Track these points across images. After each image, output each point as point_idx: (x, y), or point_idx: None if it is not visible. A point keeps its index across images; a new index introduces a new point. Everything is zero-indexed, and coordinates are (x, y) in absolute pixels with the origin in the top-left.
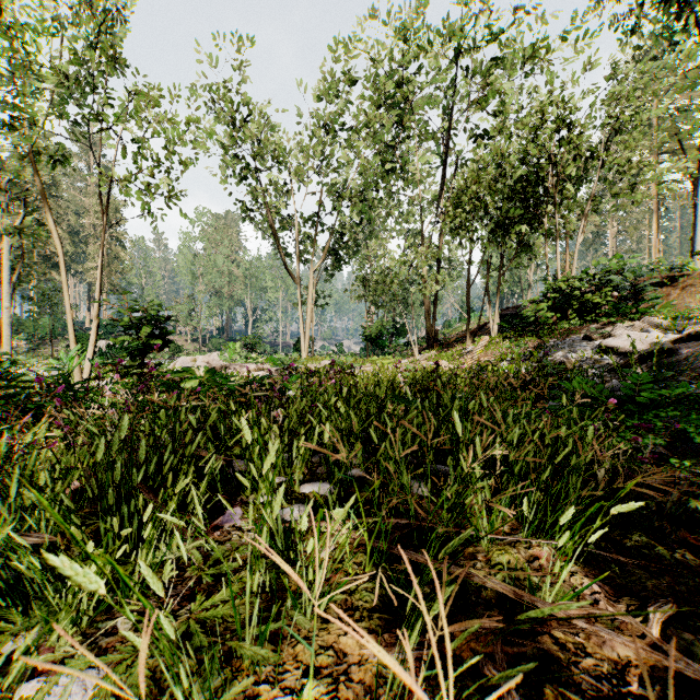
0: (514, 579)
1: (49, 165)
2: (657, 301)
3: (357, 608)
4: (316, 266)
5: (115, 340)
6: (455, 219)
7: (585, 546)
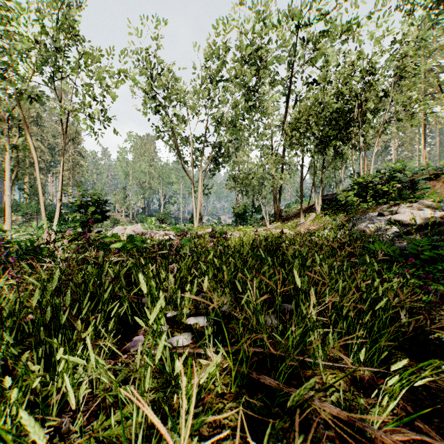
0: (347, 405)
1: (36, 106)
2: (427, 190)
3: (223, 426)
4: (203, 168)
5: (71, 216)
6: (293, 137)
7: (396, 371)
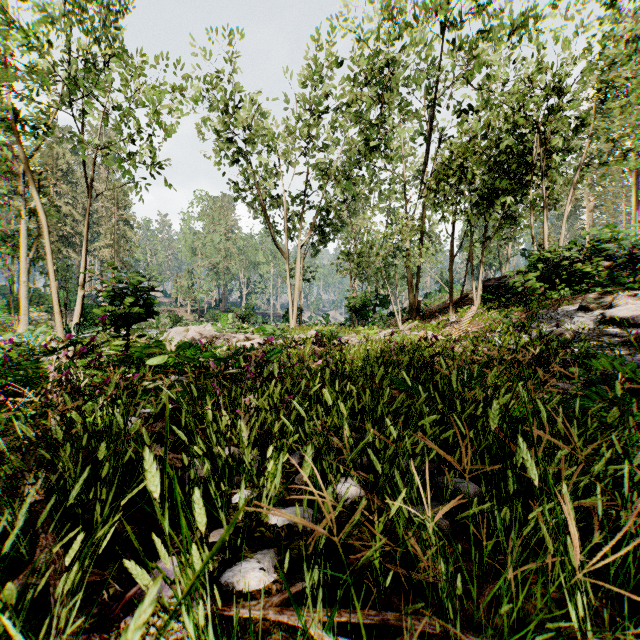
0: None
1: (66, 155)
2: None
3: None
4: (304, 241)
5: (98, 311)
6: (438, 192)
7: None
